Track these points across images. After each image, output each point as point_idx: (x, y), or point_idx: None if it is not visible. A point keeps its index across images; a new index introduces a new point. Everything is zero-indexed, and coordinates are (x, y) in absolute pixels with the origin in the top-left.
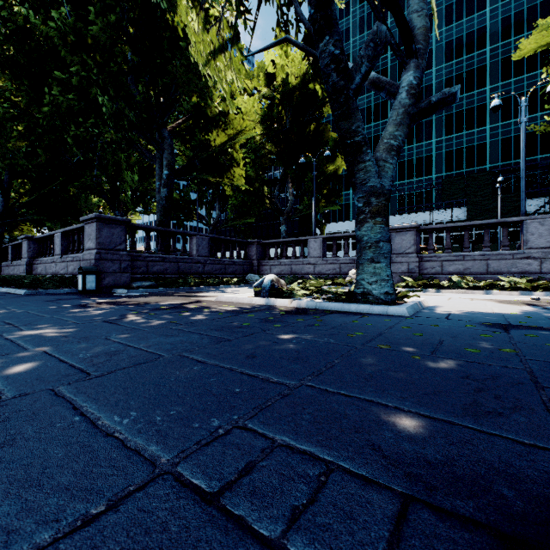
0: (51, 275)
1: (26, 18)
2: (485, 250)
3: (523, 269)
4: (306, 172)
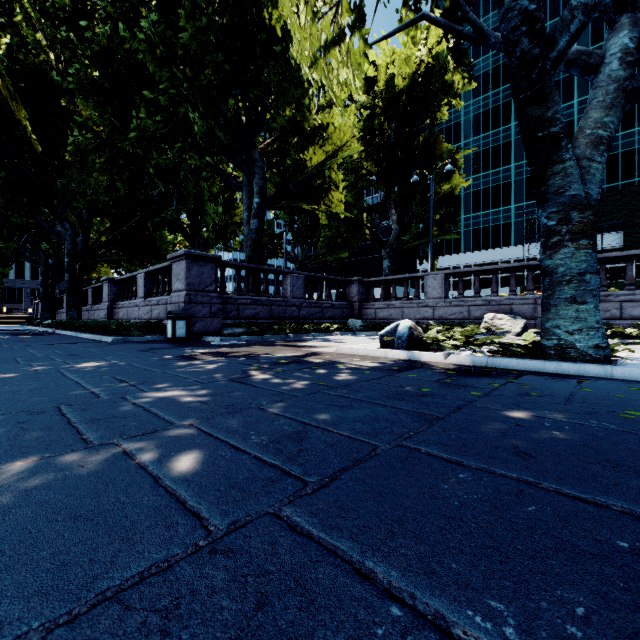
0: (133, 320)
1: (110, 37)
2: None
3: None
4: (413, 194)
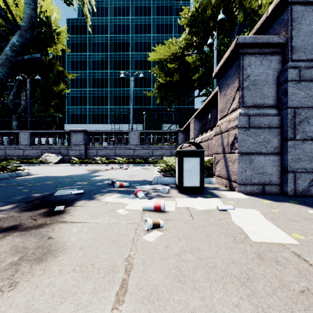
0: None
1: None
2: (116, 145)
3: (128, 154)
4: (37, 87)
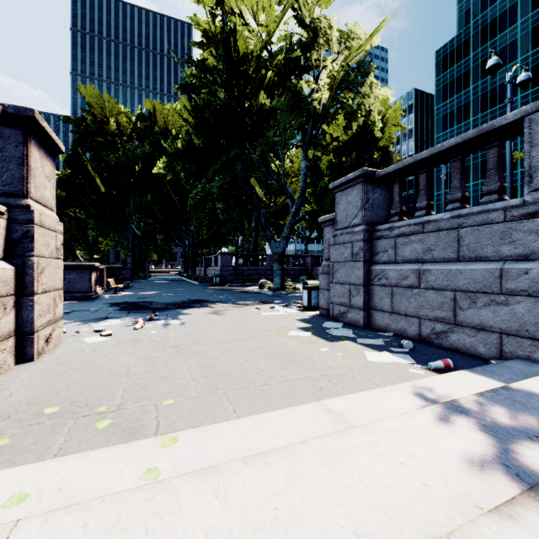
0: (211, 276)
1: None
2: None
3: None
4: None
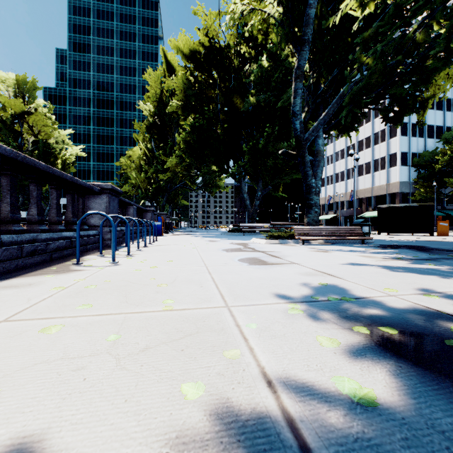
0: None
1: None
2: None
3: None
4: None
